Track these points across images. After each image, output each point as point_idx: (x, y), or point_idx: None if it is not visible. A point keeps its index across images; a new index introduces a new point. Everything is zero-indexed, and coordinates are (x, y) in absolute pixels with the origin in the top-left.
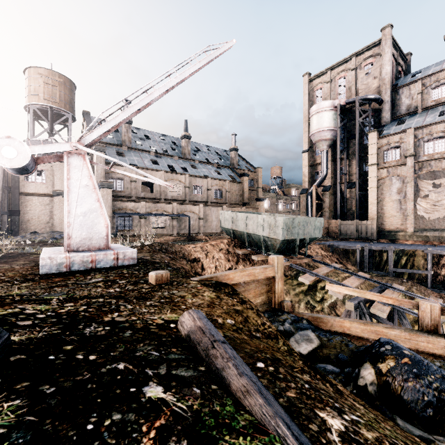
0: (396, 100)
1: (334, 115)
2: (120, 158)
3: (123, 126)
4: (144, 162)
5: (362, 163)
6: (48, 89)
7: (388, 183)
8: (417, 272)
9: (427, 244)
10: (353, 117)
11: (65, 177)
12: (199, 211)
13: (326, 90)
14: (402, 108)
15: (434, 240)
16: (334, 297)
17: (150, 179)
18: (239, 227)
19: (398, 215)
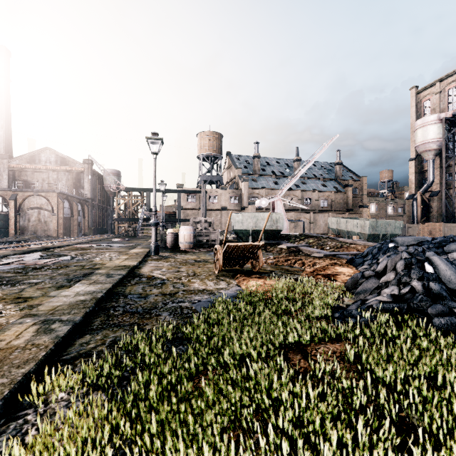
0: None
1: (440, 127)
2: (255, 183)
3: (255, 160)
4: (270, 184)
5: None
6: (210, 143)
7: None
8: None
9: None
10: None
11: (276, 208)
12: (310, 217)
13: (435, 100)
14: None
15: None
16: None
17: (299, 206)
18: (341, 227)
19: None
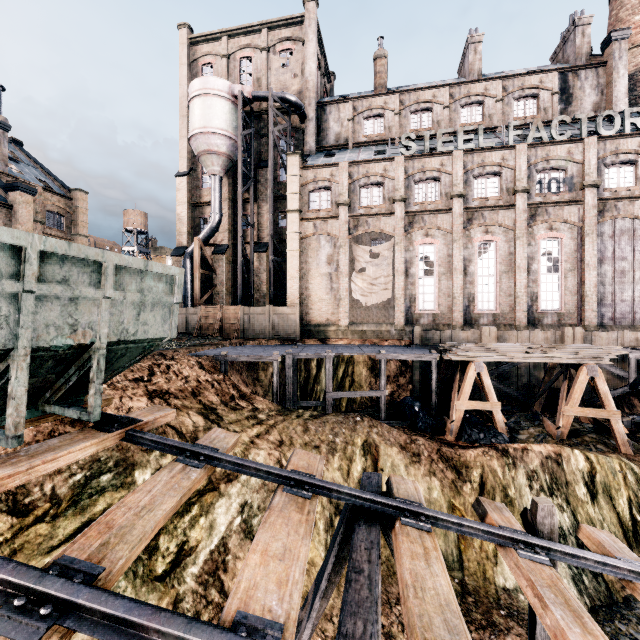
0: (323, 121)
1: (234, 112)
2: None
3: None
4: None
5: (277, 212)
6: None
7: (315, 246)
8: (367, 394)
9: (366, 343)
10: (264, 131)
11: None
12: None
13: (220, 70)
14: (330, 136)
15: (373, 337)
16: (221, 528)
17: None
18: None
19: (328, 298)
